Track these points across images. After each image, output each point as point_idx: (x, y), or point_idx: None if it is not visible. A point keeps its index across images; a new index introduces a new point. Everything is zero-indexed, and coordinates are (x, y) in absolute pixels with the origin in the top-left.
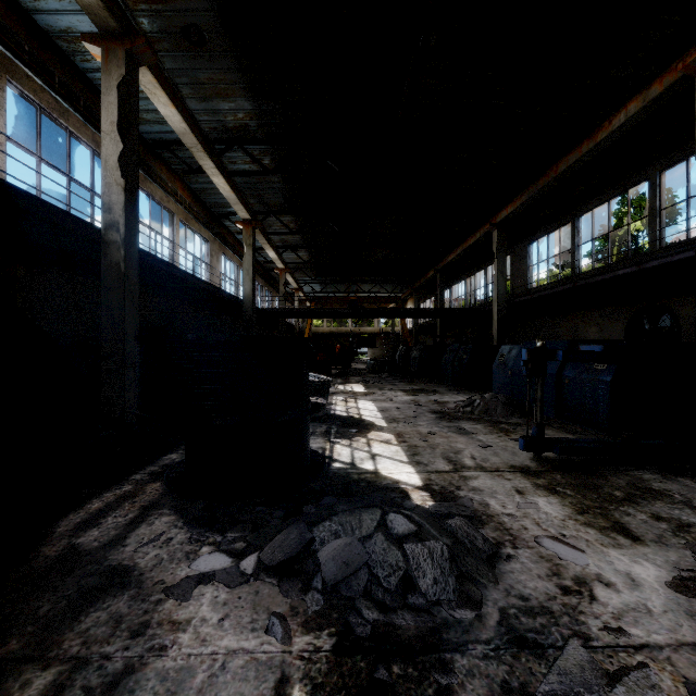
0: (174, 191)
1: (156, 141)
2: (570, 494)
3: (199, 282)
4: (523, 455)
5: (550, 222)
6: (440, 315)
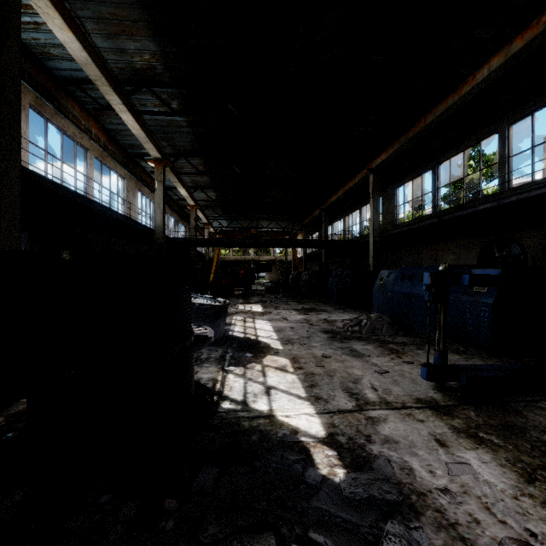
0: (88, 129)
1: (66, 79)
2: (498, 443)
3: (107, 210)
4: (423, 382)
5: (414, 169)
6: (325, 246)
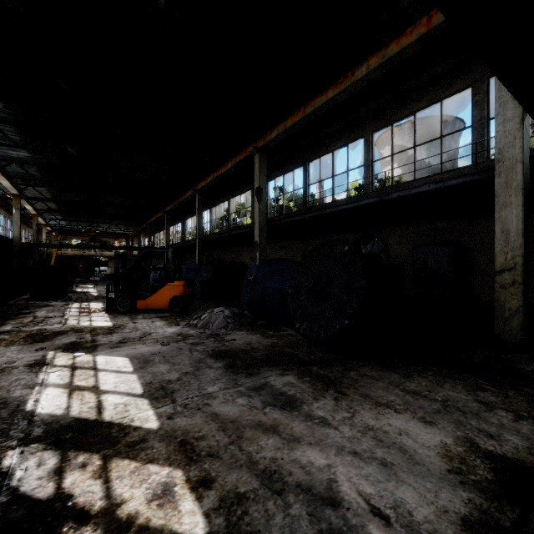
0: None
1: None
2: None
3: None
4: None
5: (191, 213)
6: None
